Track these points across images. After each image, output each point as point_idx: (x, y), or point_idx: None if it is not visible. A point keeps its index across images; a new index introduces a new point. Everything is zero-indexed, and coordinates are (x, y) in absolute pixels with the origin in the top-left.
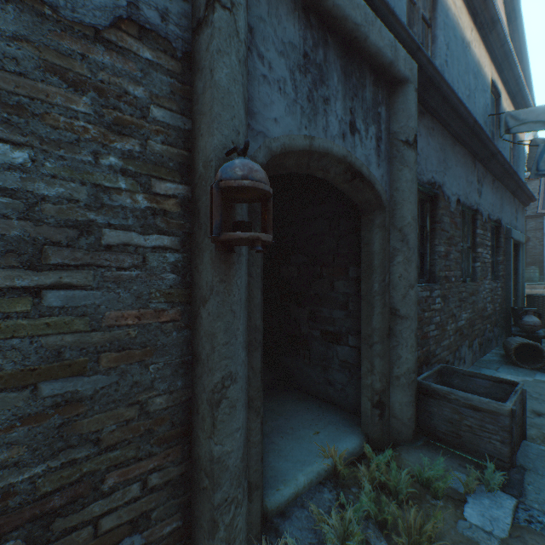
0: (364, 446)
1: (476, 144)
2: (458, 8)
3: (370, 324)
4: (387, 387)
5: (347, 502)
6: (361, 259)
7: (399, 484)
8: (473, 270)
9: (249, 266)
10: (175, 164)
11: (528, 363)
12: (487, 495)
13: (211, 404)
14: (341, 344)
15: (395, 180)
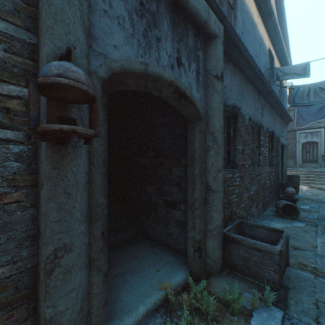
0: (188, 278)
1: (260, 85)
2: (250, 1)
3: (192, 196)
4: (203, 237)
5: (172, 324)
6: (187, 153)
7: (209, 308)
8: (259, 161)
9: (90, 157)
10: (20, 71)
11: (289, 215)
12: (265, 309)
13: (45, 272)
14: (176, 209)
15: (209, 101)
